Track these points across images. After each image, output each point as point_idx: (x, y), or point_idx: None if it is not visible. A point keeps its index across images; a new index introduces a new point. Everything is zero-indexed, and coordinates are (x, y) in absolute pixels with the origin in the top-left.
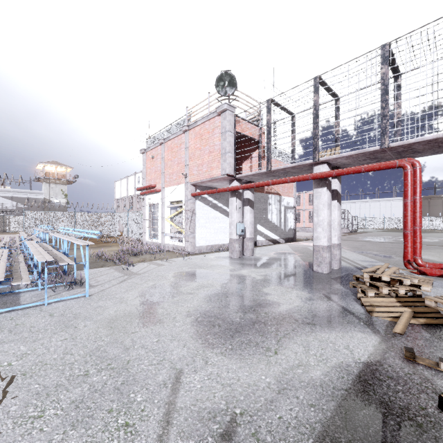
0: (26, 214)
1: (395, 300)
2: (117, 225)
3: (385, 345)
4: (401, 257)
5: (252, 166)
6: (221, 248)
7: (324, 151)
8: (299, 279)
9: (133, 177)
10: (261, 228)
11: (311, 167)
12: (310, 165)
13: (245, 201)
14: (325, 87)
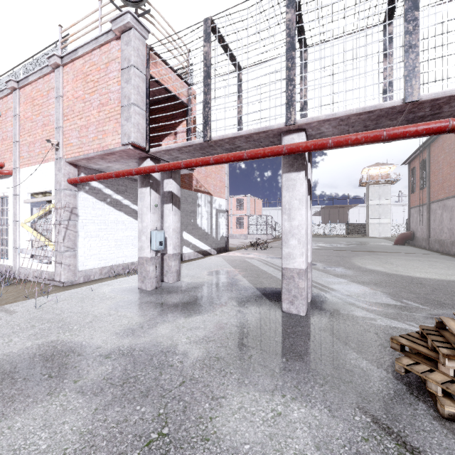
0: None
1: None
2: None
3: None
4: (351, 269)
5: None
6: (128, 270)
7: None
8: (276, 345)
9: None
10: (189, 236)
11: (275, 140)
12: (275, 136)
13: (166, 196)
14: (296, 15)
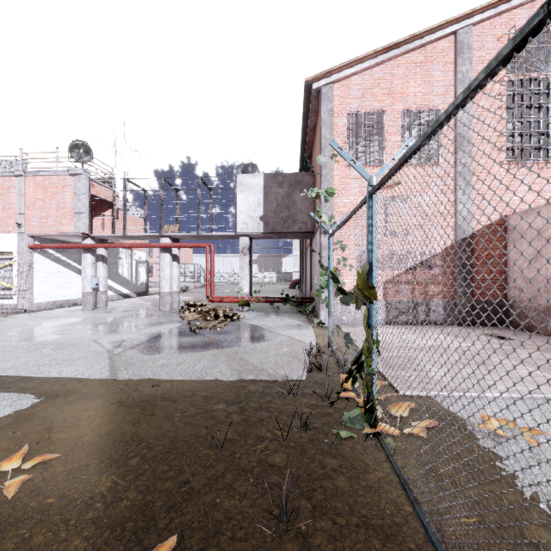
0: None
1: (196, 313)
2: None
3: (183, 325)
4: None
5: (105, 224)
6: (66, 304)
7: (169, 226)
8: (149, 314)
9: None
10: (112, 282)
11: (159, 237)
12: (158, 236)
13: (98, 257)
14: (169, 183)
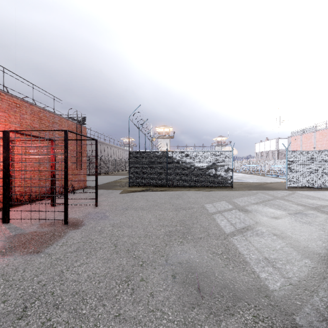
0: (235, 161)
1: None
2: (267, 165)
3: None
4: None
5: None
6: None
7: None
8: None
9: (269, 141)
10: None
11: None
12: None
13: None
14: None
